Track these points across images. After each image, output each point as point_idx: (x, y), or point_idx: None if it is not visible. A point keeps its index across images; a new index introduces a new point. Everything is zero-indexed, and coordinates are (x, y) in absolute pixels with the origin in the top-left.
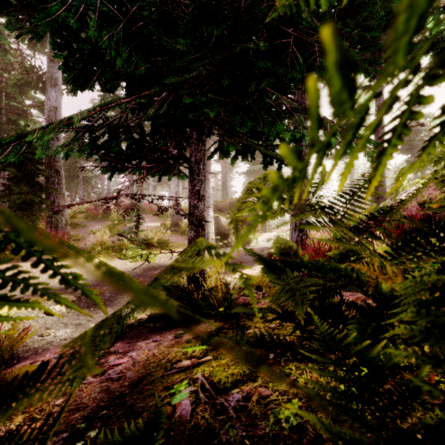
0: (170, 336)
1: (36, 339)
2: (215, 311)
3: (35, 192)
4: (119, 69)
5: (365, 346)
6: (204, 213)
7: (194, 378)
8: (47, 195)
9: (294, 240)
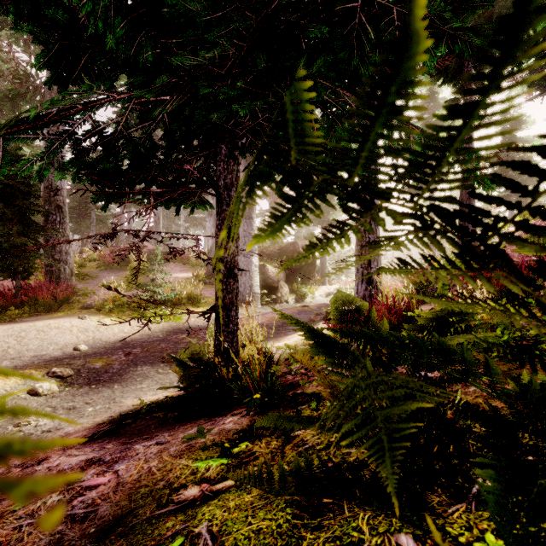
0: (182, 434)
1: (10, 431)
2: (249, 398)
3: (28, 233)
4: (116, 55)
5: (527, 532)
6: (237, 258)
7: (194, 534)
8: (46, 238)
9: (360, 295)
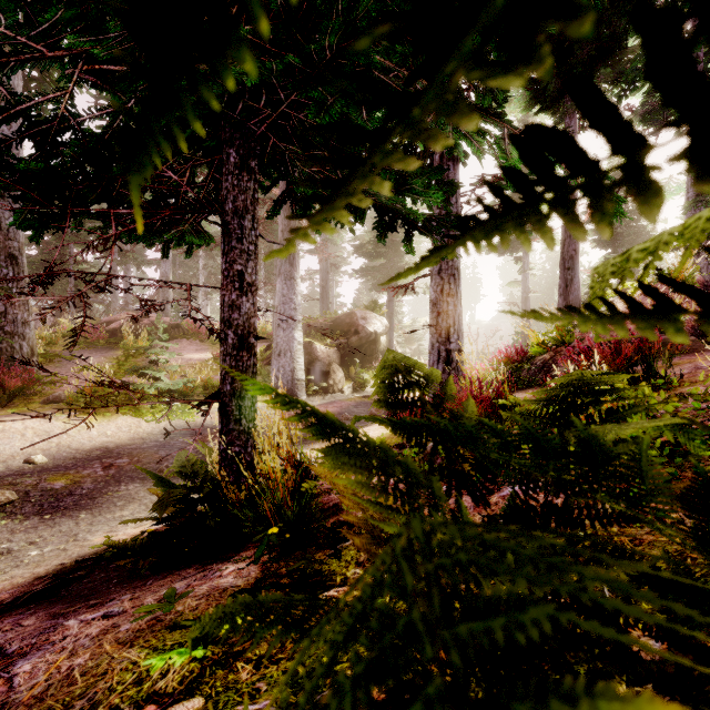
0: (150, 598)
1: None
2: (261, 533)
3: None
4: None
5: None
6: (255, 321)
7: None
8: None
9: None
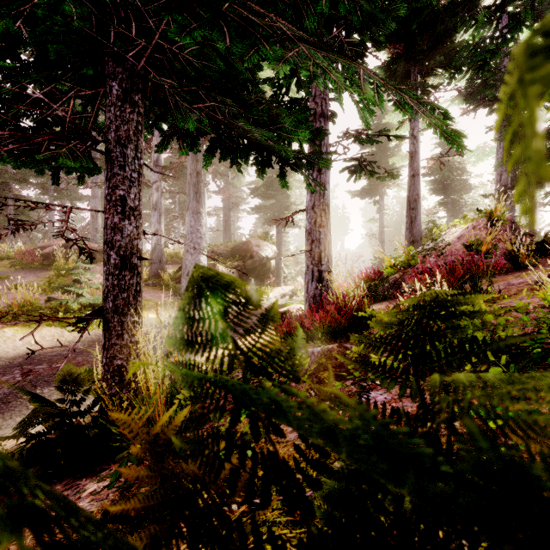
0: None
1: None
2: (124, 452)
3: None
4: None
5: None
6: (138, 243)
7: None
8: None
9: (311, 295)
